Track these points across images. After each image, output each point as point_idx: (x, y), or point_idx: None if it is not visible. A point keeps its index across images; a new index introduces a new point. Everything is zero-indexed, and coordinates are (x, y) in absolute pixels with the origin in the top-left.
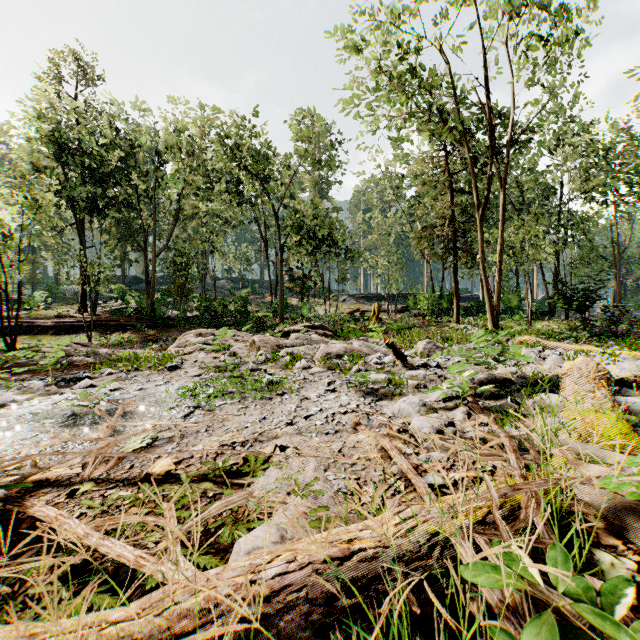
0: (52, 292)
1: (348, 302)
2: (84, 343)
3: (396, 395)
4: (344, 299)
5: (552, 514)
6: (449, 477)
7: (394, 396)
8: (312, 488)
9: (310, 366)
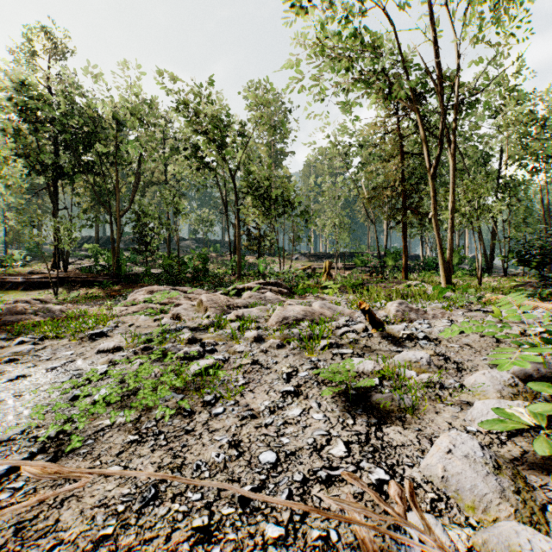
0: (33, 251)
1: (300, 260)
2: (44, 299)
3: (406, 410)
4: (296, 257)
5: None
6: None
7: (403, 412)
8: None
9: (262, 337)
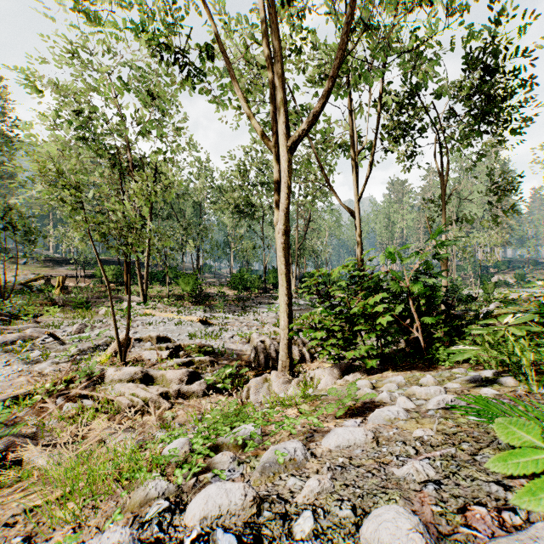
0: None
1: (32, 265)
2: None
3: (44, 361)
4: (27, 261)
5: (67, 381)
6: (48, 381)
7: (43, 361)
8: (2, 394)
9: None
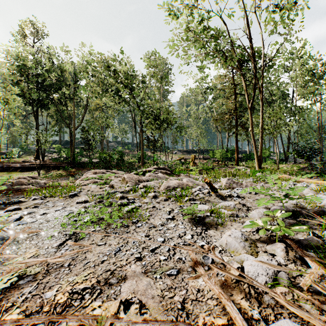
0: (23, 149)
1: (177, 154)
2: (34, 177)
3: (219, 224)
4: (175, 152)
5: None
6: None
7: (217, 225)
8: None
9: (157, 196)
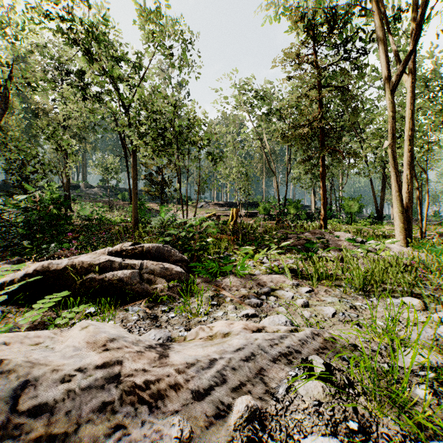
0: None
1: (205, 208)
2: None
3: None
4: (202, 205)
5: None
6: None
7: None
8: None
9: None
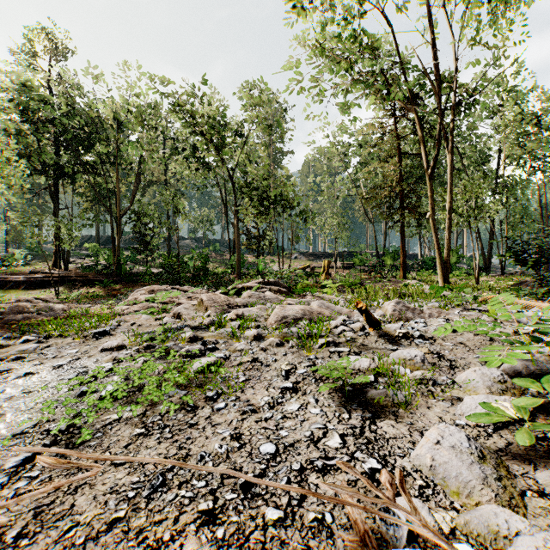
0: (33, 250)
1: (299, 259)
2: (46, 298)
3: (399, 405)
4: (296, 257)
5: None
6: None
7: (396, 407)
8: None
9: (262, 336)
